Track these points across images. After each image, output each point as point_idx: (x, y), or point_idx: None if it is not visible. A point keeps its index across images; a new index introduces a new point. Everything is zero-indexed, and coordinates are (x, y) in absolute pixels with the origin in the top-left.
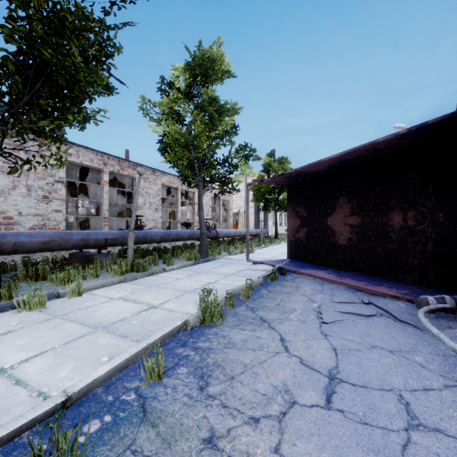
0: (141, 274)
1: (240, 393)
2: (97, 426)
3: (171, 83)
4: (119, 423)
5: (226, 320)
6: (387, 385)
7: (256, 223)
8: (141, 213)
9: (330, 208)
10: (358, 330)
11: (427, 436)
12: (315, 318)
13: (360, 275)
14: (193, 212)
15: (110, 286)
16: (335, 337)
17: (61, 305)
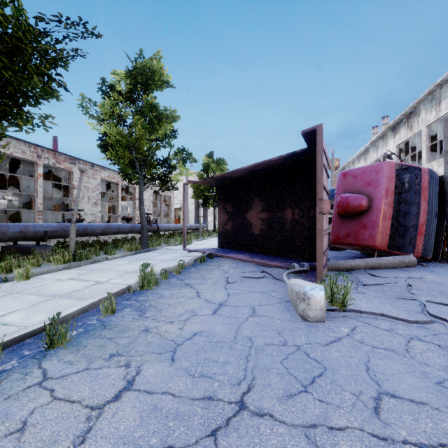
0: (85, 262)
1: (165, 314)
2: (75, 333)
3: (112, 86)
4: (89, 331)
5: (160, 286)
6: (249, 304)
7: (196, 218)
8: (79, 207)
9: (248, 205)
10: (248, 285)
11: (256, 317)
12: (224, 281)
13: (266, 256)
14: (134, 207)
15: (55, 272)
16: (232, 289)
17: (11, 286)
